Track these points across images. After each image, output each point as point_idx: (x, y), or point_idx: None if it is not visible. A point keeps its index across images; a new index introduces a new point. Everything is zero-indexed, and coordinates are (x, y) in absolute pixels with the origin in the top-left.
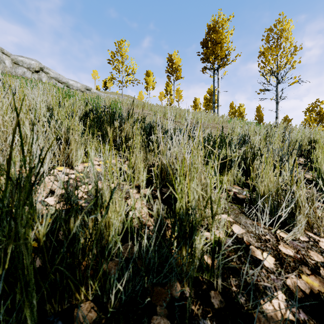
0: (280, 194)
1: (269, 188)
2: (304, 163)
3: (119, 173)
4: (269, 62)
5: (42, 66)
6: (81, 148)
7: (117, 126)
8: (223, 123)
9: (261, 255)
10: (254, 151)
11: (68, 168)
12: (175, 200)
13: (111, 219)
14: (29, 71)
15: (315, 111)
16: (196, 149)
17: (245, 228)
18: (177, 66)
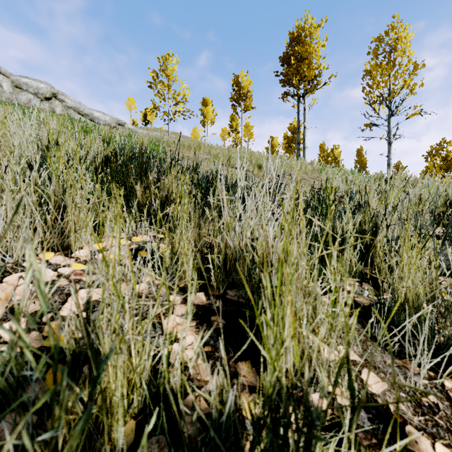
0: (440, 305)
1: (415, 290)
2: (442, 235)
3: (150, 264)
4: (378, 84)
5: (56, 91)
6: (35, 241)
7: (151, 180)
8: (312, 173)
9: (433, 451)
10: (378, 220)
11: (61, 255)
12: (253, 322)
13: (115, 398)
14: (36, 98)
15: (440, 156)
16: (289, 224)
17: (387, 378)
18: (247, 92)
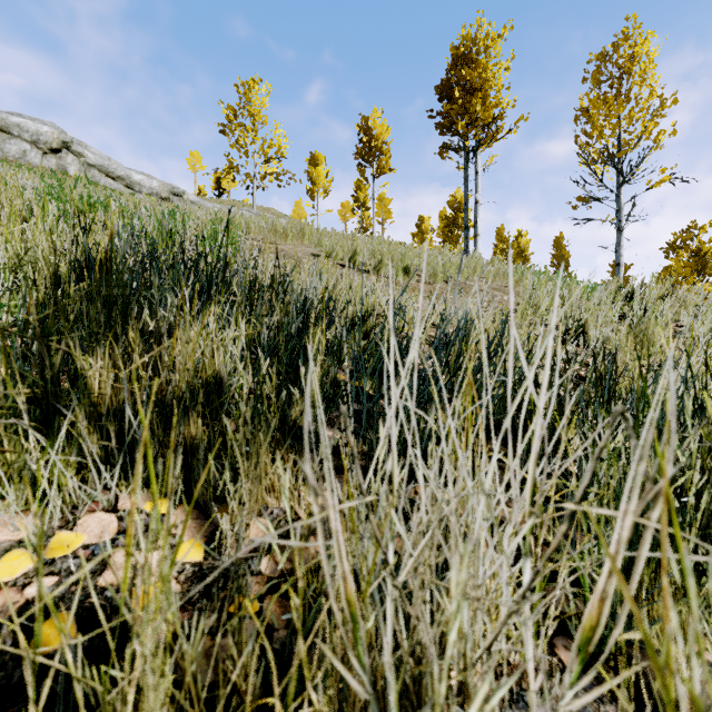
0: None
1: None
2: None
3: None
4: (602, 132)
5: (68, 139)
6: None
7: (133, 345)
8: (494, 279)
9: None
10: None
11: None
12: None
13: None
14: (35, 150)
15: (688, 249)
16: None
17: None
18: (382, 144)
